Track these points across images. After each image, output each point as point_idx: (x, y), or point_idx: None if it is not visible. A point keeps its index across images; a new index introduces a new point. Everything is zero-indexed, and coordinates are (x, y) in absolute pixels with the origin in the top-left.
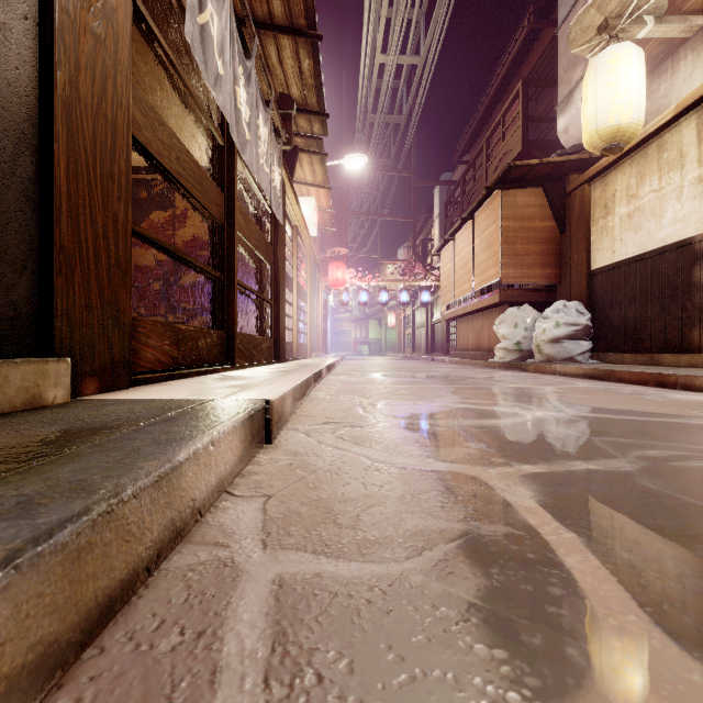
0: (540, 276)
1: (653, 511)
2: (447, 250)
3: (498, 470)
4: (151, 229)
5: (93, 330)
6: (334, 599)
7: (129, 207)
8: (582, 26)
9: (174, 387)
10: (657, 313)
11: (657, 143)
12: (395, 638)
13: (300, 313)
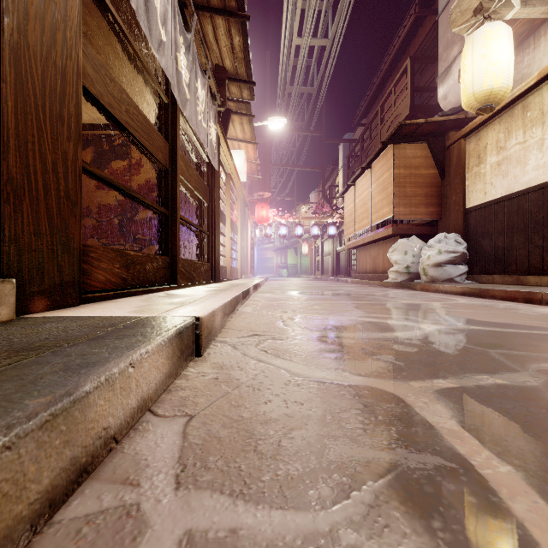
0: (425, 213)
1: None
2: (350, 194)
3: (411, 385)
4: (111, 174)
5: (43, 254)
6: None
7: (78, 146)
8: (461, 9)
9: (119, 304)
10: (522, 242)
11: (522, 104)
12: None
13: (233, 243)
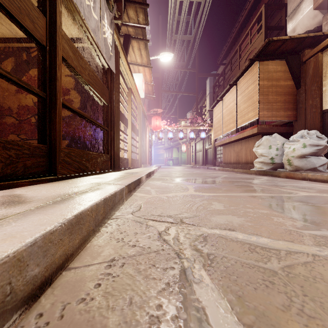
0: (284, 116)
1: None
2: (218, 107)
3: None
4: (28, 81)
5: None
6: None
7: None
8: None
9: None
10: None
11: None
12: None
13: (134, 142)
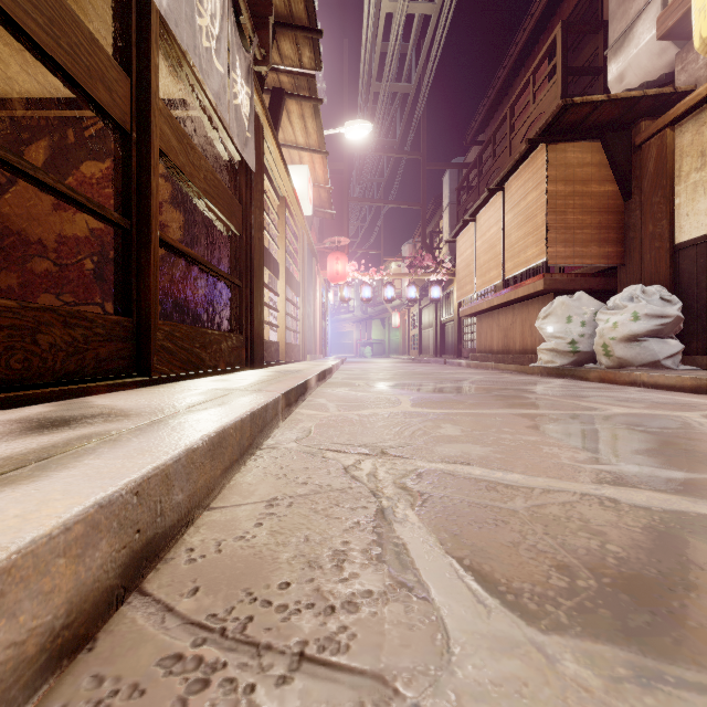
0: (598, 255)
1: None
2: (466, 234)
3: None
4: (78, 185)
5: None
6: None
7: None
8: None
9: None
10: None
11: None
12: None
13: (292, 308)
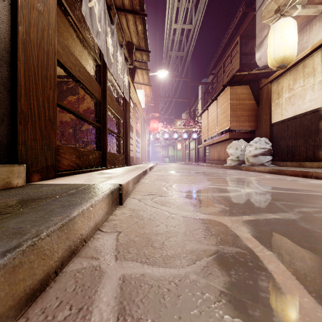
0: (248, 126)
1: (309, 239)
2: (205, 114)
3: (231, 218)
4: (68, 104)
5: (37, 150)
6: (150, 288)
7: (55, 92)
8: (268, 10)
9: (76, 177)
10: (302, 143)
11: (302, 64)
12: (182, 312)
13: (137, 143)
